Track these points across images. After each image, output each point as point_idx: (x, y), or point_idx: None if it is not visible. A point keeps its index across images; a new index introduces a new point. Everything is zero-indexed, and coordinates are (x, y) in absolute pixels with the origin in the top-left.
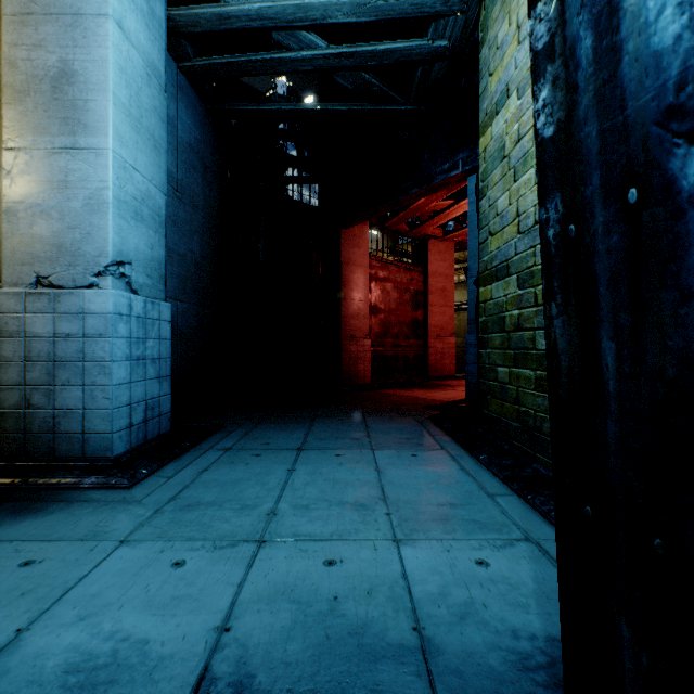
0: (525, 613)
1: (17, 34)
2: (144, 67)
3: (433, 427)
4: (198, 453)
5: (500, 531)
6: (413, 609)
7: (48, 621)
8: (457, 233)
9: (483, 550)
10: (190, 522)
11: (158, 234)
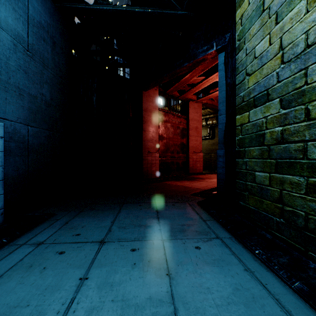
0: None
1: None
2: None
3: (202, 212)
4: (8, 252)
5: None
6: None
7: None
8: (204, 98)
9: None
10: None
11: None
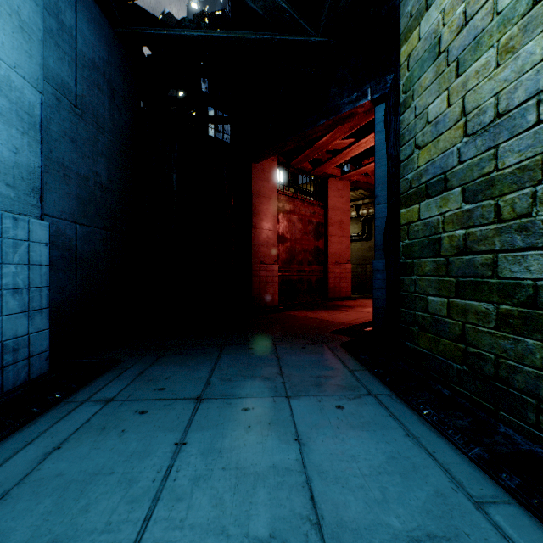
0: None
1: None
2: None
3: (349, 359)
4: (66, 411)
5: None
6: None
7: None
8: (353, 172)
9: None
10: None
11: (28, 137)
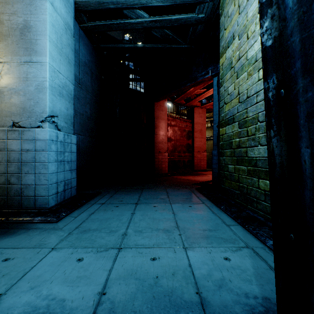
0: (250, 284)
1: (4, 8)
2: (64, 25)
3: (198, 193)
4: (89, 205)
5: (234, 243)
6: (195, 283)
7: (15, 290)
8: (207, 104)
9: (226, 252)
10: (85, 238)
11: (70, 103)
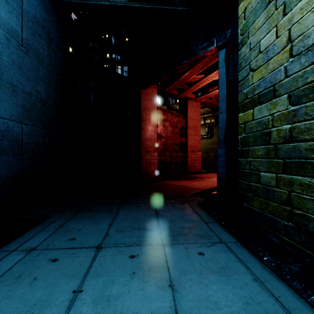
0: None
1: None
2: None
3: (204, 214)
4: None
5: None
6: None
7: None
8: (202, 97)
9: None
10: None
11: None
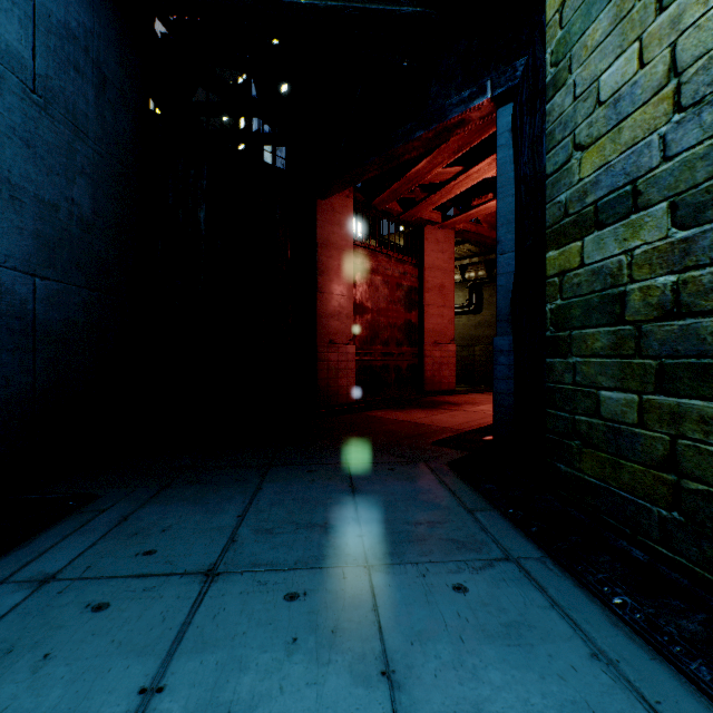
0: None
1: None
2: None
3: (464, 489)
4: None
5: None
6: None
7: None
8: (459, 218)
9: None
10: None
11: None
